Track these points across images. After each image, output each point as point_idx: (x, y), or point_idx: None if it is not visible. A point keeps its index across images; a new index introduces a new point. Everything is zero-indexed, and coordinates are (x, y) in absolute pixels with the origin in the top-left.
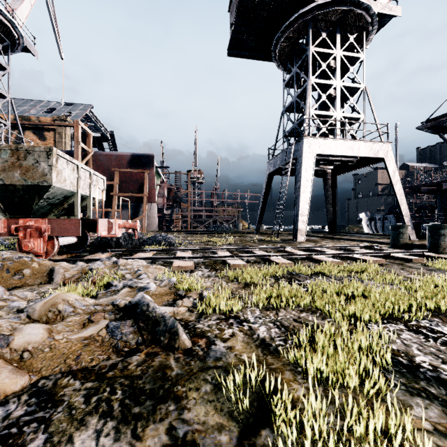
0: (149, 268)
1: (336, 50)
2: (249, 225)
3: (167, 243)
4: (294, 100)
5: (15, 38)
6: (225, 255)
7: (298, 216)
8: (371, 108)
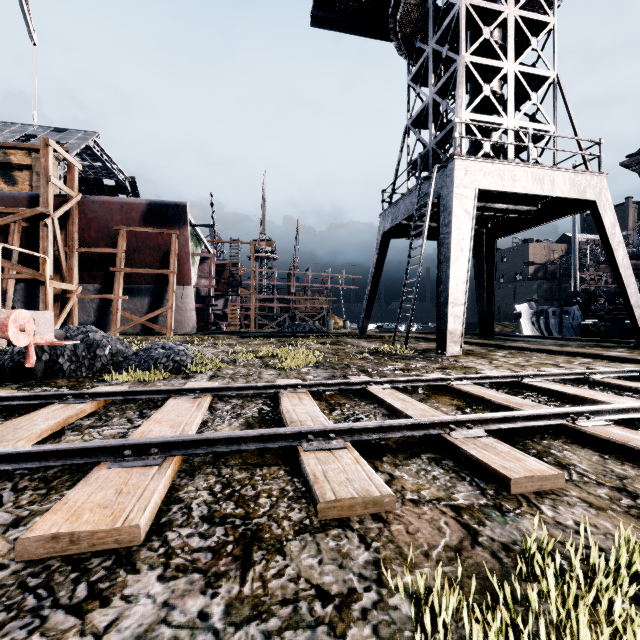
0: None
1: (509, 6)
2: (345, 323)
3: (173, 365)
4: (429, 101)
5: None
6: (297, 429)
7: (447, 305)
8: (568, 113)
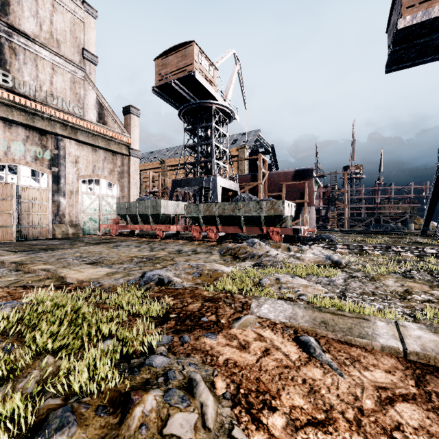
0: (325, 251)
1: None
2: None
3: (329, 240)
4: None
5: (230, 117)
6: (367, 248)
7: None
8: None
